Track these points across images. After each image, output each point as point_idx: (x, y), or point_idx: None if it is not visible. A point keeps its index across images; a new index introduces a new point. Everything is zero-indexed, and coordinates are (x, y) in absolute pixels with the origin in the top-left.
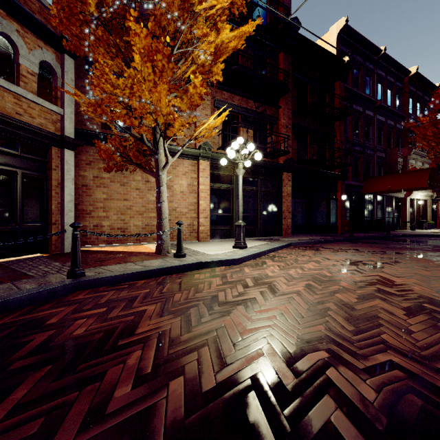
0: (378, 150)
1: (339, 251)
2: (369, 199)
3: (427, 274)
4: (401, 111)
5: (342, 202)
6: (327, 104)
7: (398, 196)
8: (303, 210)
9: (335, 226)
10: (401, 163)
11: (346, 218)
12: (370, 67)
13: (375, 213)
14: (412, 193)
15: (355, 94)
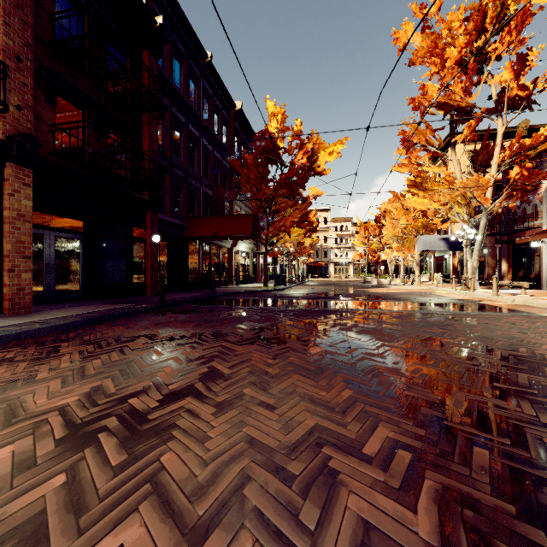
0: (204, 184)
1: (103, 353)
2: (194, 246)
3: (277, 437)
4: (228, 147)
5: (153, 246)
6: (119, 61)
7: (225, 246)
8: (80, 256)
9: (142, 284)
10: (228, 207)
11: (162, 272)
12: (196, 70)
13: (201, 265)
14: (238, 244)
15: (175, 92)
